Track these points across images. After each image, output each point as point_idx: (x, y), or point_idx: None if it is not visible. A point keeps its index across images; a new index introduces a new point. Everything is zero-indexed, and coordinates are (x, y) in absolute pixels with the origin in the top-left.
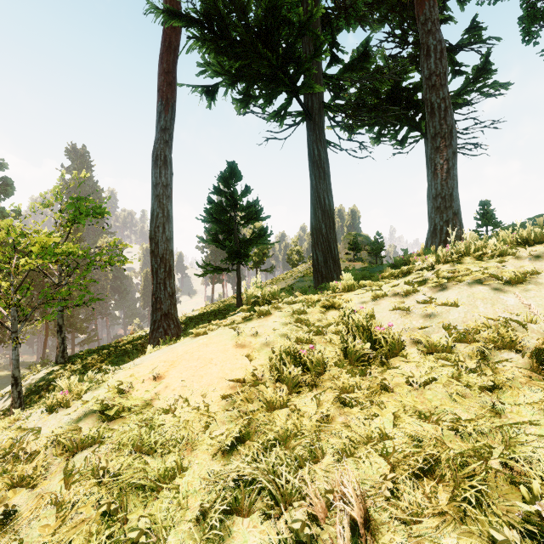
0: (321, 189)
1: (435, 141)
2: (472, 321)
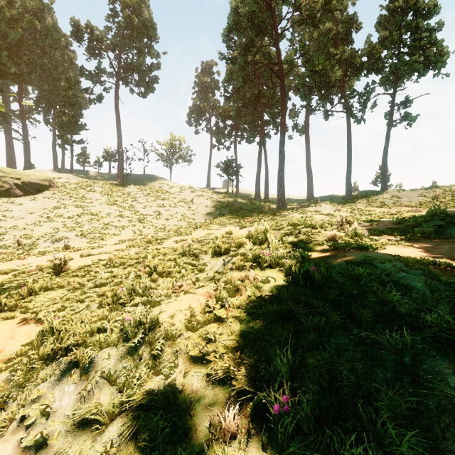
0: None
1: (26, 149)
2: (39, 172)
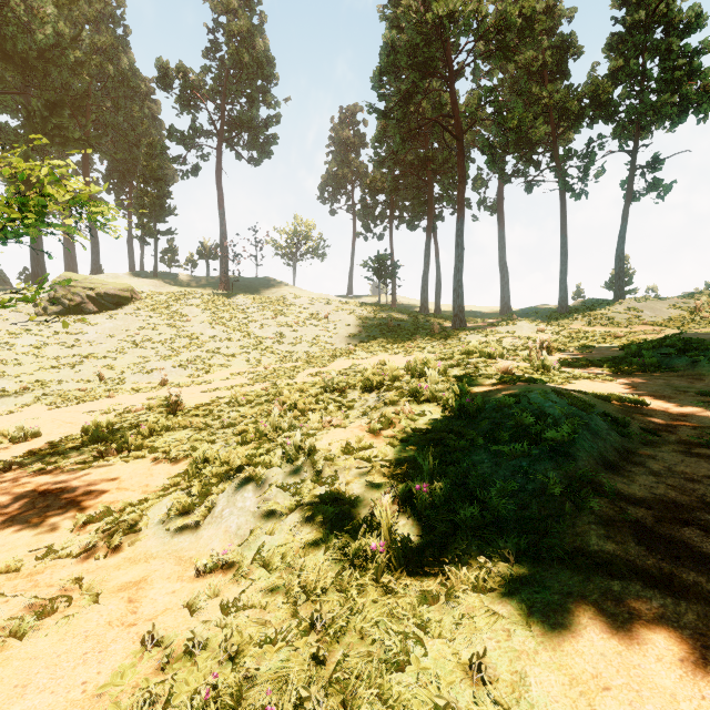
0: (40, 242)
1: (94, 244)
2: (112, 278)
